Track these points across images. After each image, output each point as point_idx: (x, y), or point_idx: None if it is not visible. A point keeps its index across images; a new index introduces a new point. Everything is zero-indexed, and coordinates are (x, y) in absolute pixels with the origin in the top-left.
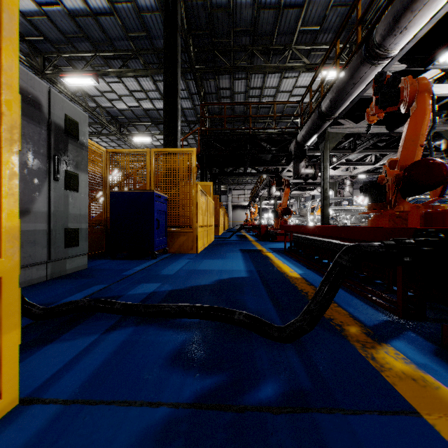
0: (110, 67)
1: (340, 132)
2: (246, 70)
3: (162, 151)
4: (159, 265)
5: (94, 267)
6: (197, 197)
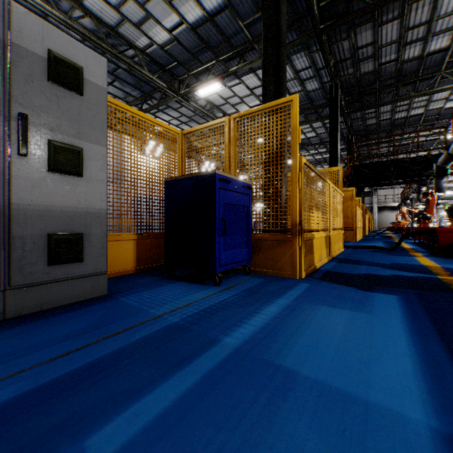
0: None
1: None
2: (390, 103)
3: None
4: None
5: None
6: (356, 212)
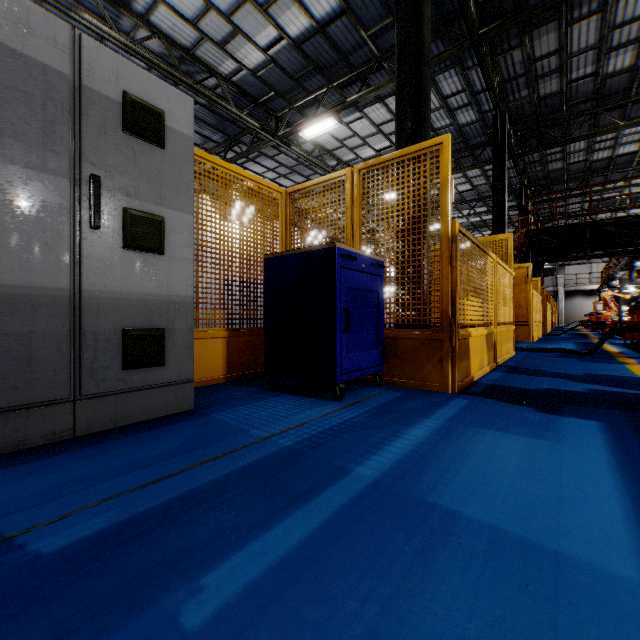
0: None
1: None
2: (585, 139)
3: None
4: None
5: None
6: (532, 299)
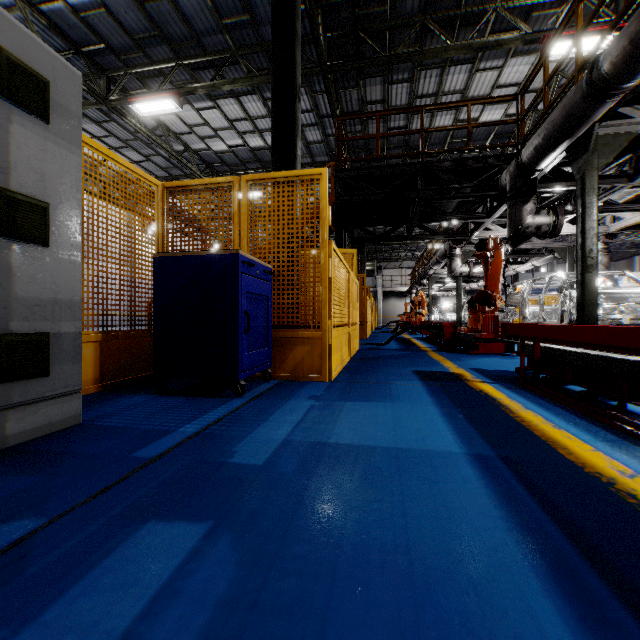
0: (198, 80)
1: (621, 133)
2: (412, 59)
3: (261, 179)
4: (240, 420)
5: (99, 418)
6: (330, 266)
